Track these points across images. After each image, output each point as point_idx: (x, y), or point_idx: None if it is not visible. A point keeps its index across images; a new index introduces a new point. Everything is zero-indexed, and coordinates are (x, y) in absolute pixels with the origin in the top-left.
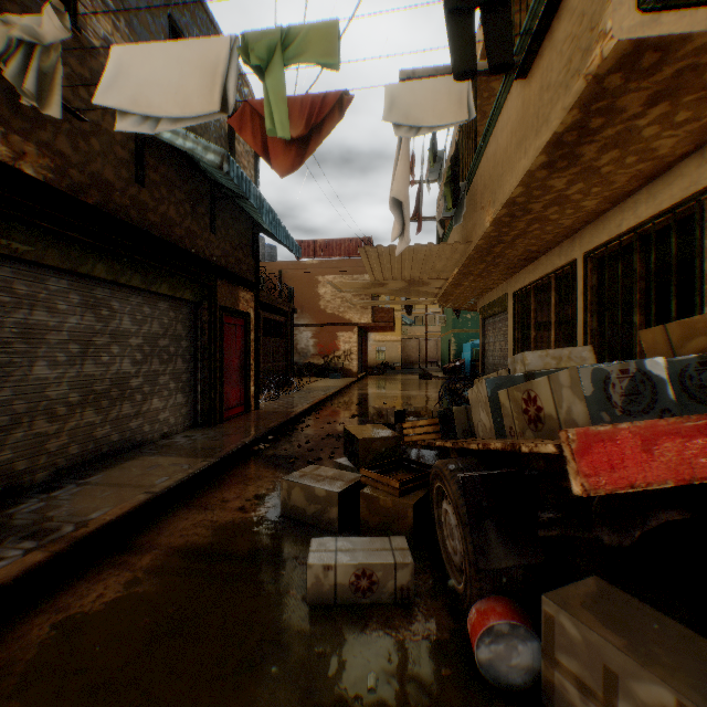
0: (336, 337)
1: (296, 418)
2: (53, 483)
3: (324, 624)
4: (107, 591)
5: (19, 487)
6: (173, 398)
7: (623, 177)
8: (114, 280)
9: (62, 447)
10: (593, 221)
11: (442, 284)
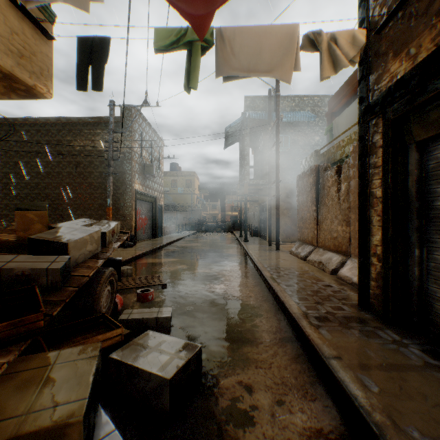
0: None
1: None
2: None
3: None
4: (261, 323)
5: None
6: None
7: None
8: None
9: None
10: None
11: None
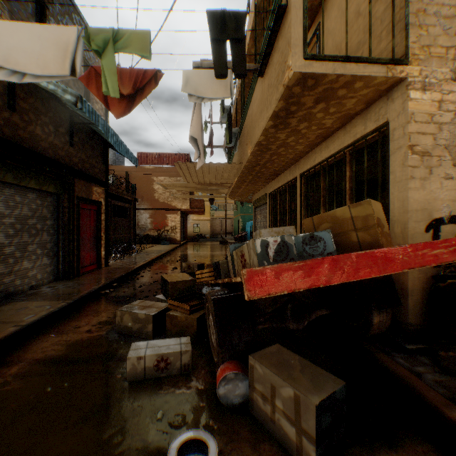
0: (166, 217)
1: (134, 271)
2: None
3: (136, 391)
4: None
5: None
6: (41, 260)
7: (313, 136)
8: None
9: None
10: (304, 156)
11: (229, 186)
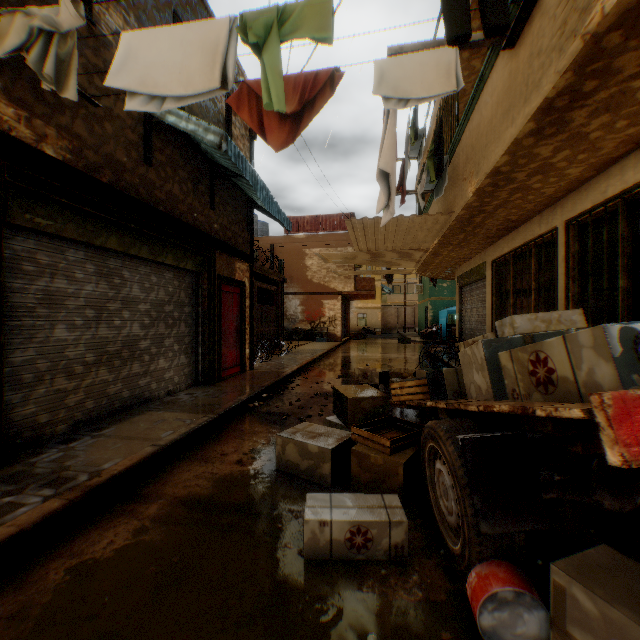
0: (322, 304)
1: (287, 378)
2: (71, 434)
3: (321, 580)
4: (117, 538)
5: (41, 438)
6: (177, 359)
7: (611, 143)
8: (125, 251)
9: (79, 403)
10: (575, 189)
11: (422, 254)
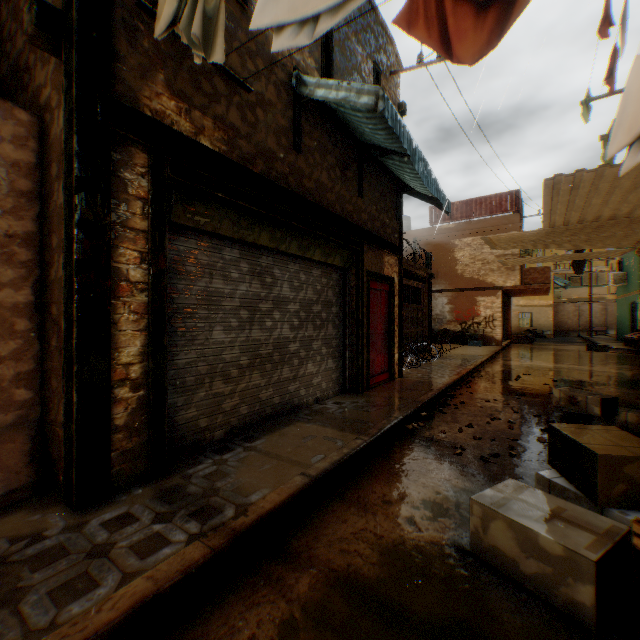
0: (475, 302)
1: (445, 391)
2: (225, 442)
3: None
4: (258, 632)
5: (200, 443)
6: (325, 363)
7: None
8: (275, 247)
9: (233, 407)
10: None
11: None
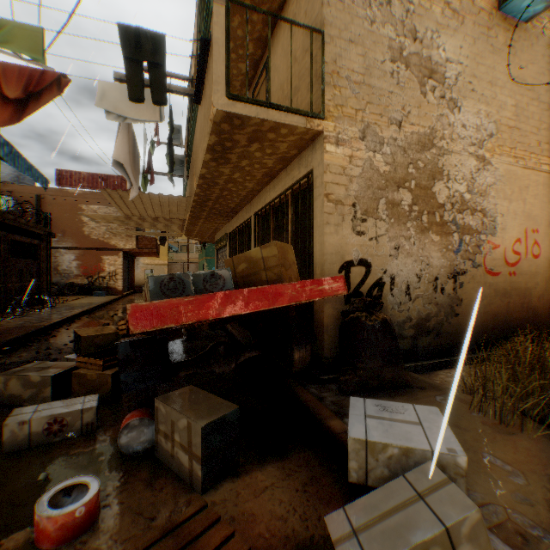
0: (101, 260)
1: (43, 330)
2: None
3: (15, 460)
4: None
5: None
6: None
7: (259, 174)
8: None
9: None
10: (258, 195)
11: (183, 223)
